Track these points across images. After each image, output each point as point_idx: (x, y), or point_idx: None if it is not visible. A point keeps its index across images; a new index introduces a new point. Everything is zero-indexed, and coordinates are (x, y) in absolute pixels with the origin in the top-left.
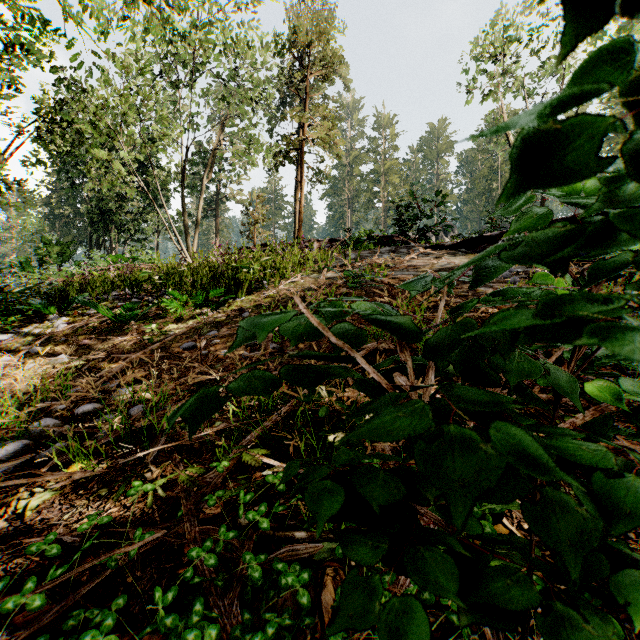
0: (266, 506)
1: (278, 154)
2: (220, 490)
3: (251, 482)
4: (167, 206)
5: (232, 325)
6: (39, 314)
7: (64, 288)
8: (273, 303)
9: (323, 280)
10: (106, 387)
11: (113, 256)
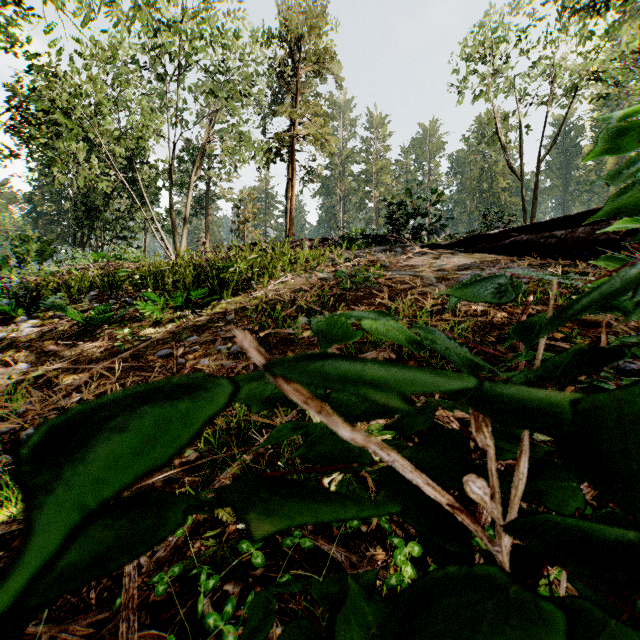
0: (234, 604)
1: (269, 151)
2: (176, 565)
3: (222, 543)
4: (155, 204)
5: (214, 330)
6: (7, 316)
7: (37, 288)
8: (260, 305)
9: (315, 280)
10: (65, 403)
11: (94, 254)
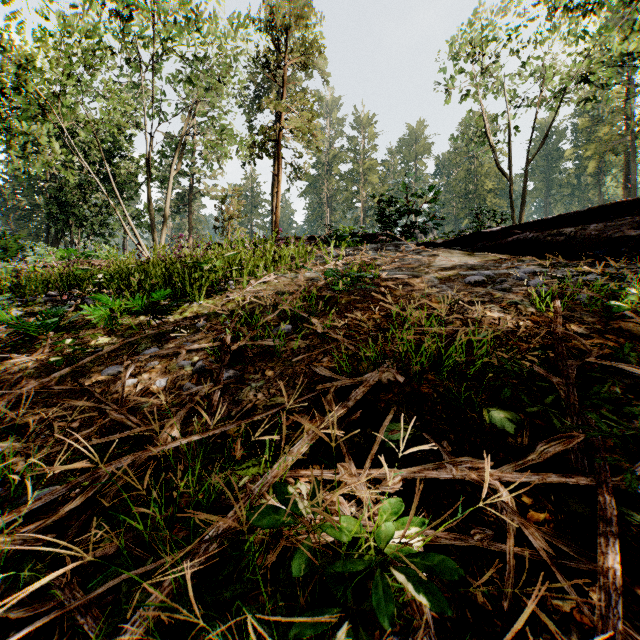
0: None
1: (253, 145)
2: None
3: None
4: (134, 199)
5: (178, 340)
6: None
7: None
8: (236, 310)
9: (301, 280)
10: None
11: (62, 251)
